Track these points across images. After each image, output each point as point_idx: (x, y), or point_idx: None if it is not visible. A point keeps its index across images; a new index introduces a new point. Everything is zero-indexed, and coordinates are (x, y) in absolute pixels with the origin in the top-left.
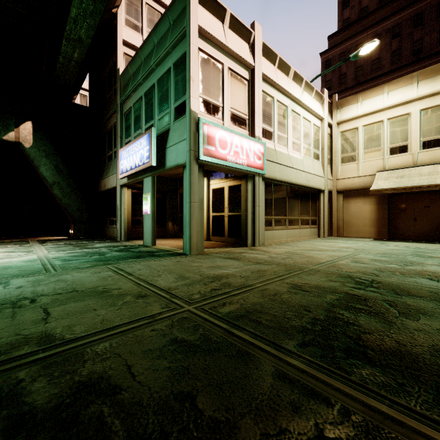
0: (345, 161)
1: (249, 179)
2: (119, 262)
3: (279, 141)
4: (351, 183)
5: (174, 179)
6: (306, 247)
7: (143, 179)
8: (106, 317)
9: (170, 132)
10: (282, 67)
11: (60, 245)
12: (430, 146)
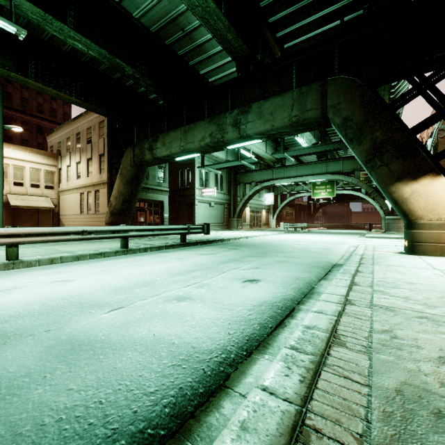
0: None
1: None
2: None
3: None
4: None
5: None
6: None
7: None
8: None
9: None
10: None
11: None
12: (35, 187)
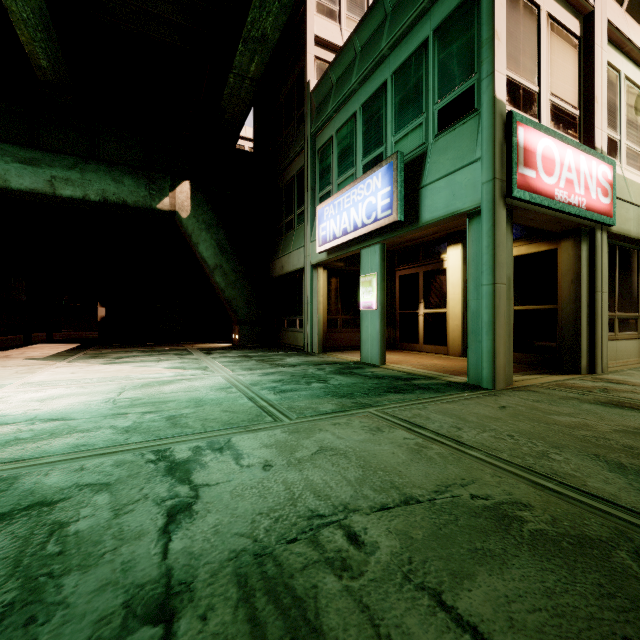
0: None
1: (584, 236)
2: (380, 402)
3: (628, 159)
4: None
5: (389, 251)
6: None
7: (360, 251)
8: None
9: (427, 157)
10: (636, 8)
11: (235, 357)
12: None
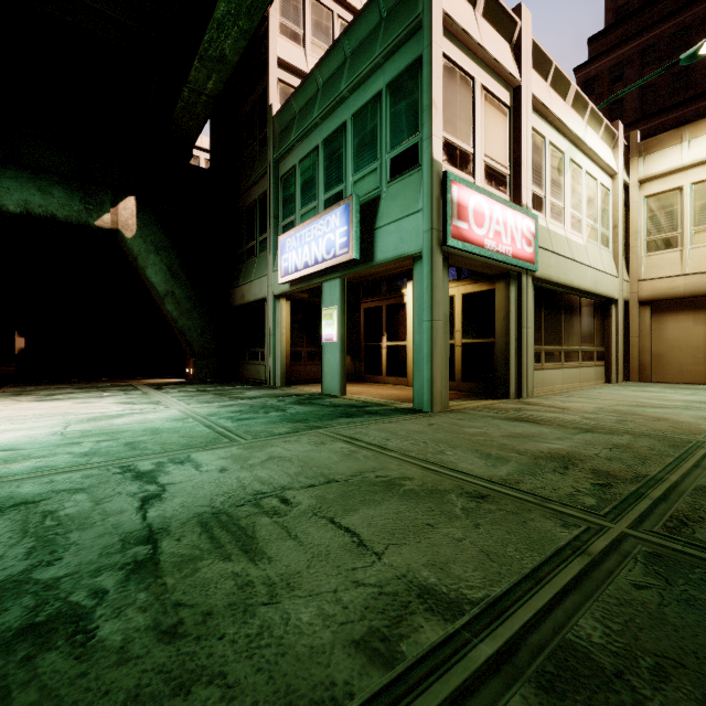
0: (655, 247)
1: (512, 279)
2: (330, 425)
3: (552, 213)
4: (669, 286)
5: (354, 284)
6: (619, 400)
7: (322, 284)
8: (481, 546)
9: (381, 201)
10: (558, 84)
11: (190, 392)
12: None
